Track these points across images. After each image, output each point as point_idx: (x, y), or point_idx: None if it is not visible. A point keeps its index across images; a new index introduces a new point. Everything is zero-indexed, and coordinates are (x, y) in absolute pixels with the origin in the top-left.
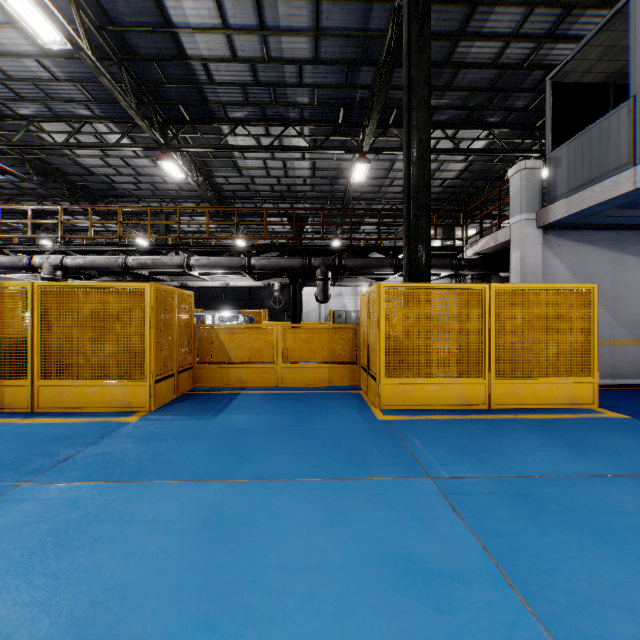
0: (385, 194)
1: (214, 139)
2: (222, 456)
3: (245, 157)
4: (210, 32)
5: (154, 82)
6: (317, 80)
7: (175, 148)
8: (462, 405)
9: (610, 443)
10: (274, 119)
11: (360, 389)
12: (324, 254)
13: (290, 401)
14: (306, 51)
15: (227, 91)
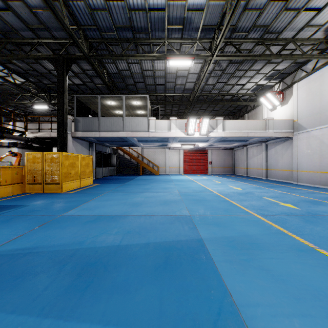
0: None
1: None
2: (74, 202)
3: None
4: None
5: None
6: None
7: None
8: (76, 187)
9: (108, 186)
10: None
11: (31, 193)
12: None
13: (27, 199)
14: None
15: None
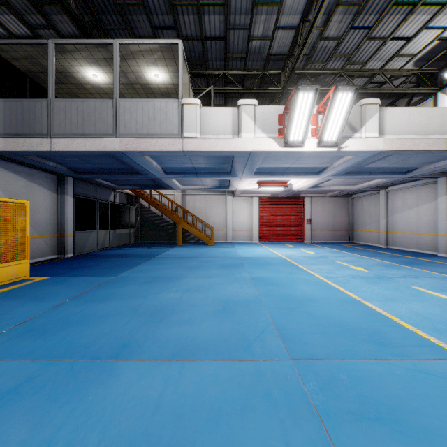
0: None
1: None
2: None
3: None
4: None
5: None
6: None
7: None
8: None
9: (52, 291)
10: None
11: None
12: None
13: None
14: None
15: None
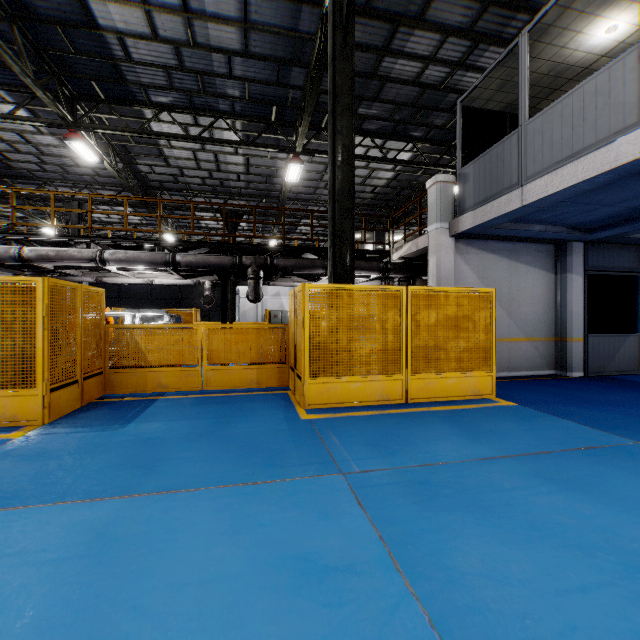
0: (320, 196)
1: (135, 123)
2: (124, 470)
3: (172, 146)
4: (125, 4)
5: (58, 50)
6: (248, 74)
7: (87, 128)
8: (382, 401)
9: (501, 428)
10: (203, 109)
11: (288, 389)
12: (257, 253)
13: (213, 405)
14: (235, 42)
15: (148, 72)
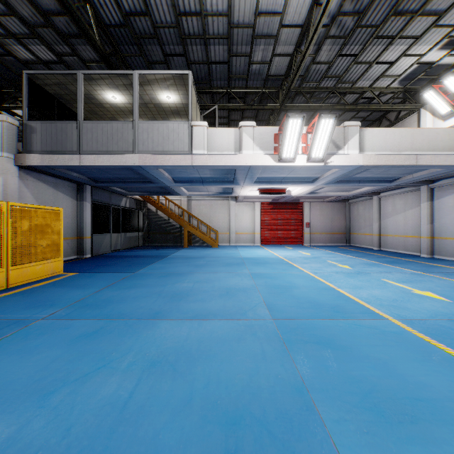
0: None
1: None
2: None
3: None
4: None
5: None
6: None
7: None
8: None
9: (87, 282)
10: None
11: None
12: None
13: None
14: None
15: None
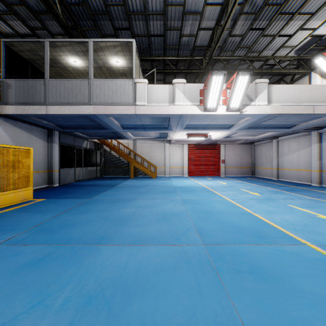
0: None
1: None
2: None
3: None
4: None
5: None
6: None
7: None
8: None
9: (50, 207)
10: None
11: None
12: None
13: None
14: None
15: None
